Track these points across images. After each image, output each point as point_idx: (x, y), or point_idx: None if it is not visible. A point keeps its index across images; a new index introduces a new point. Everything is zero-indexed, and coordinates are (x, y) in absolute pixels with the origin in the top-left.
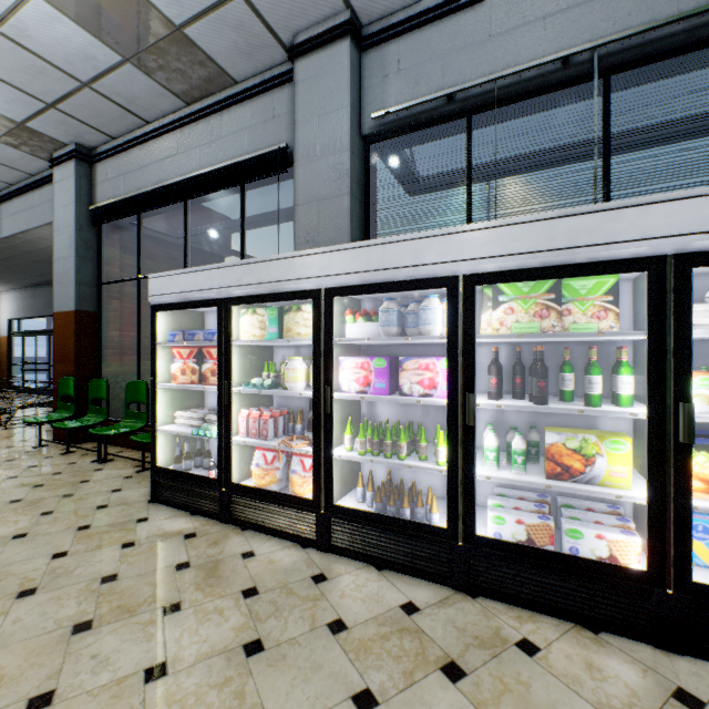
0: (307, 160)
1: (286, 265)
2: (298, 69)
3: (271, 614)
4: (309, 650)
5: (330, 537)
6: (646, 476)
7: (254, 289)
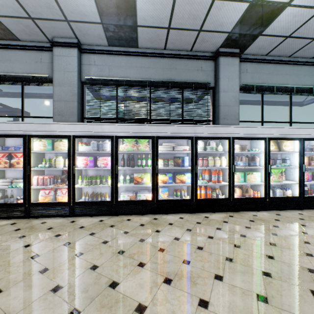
0: (59, 85)
1: (57, 126)
2: (55, 50)
3: (60, 230)
4: (75, 232)
5: (74, 212)
6: (151, 180)
7: (42, 133)
